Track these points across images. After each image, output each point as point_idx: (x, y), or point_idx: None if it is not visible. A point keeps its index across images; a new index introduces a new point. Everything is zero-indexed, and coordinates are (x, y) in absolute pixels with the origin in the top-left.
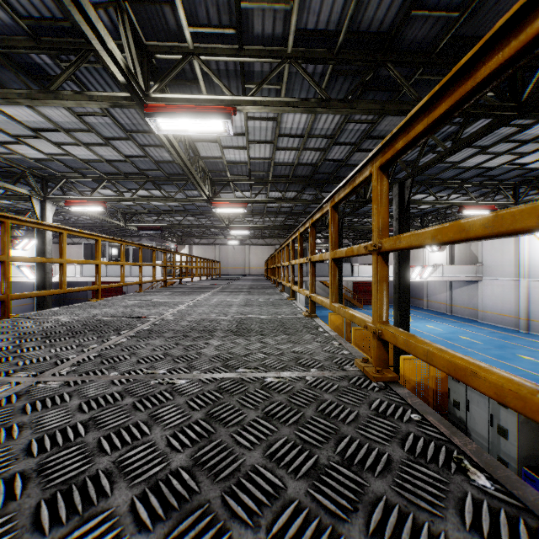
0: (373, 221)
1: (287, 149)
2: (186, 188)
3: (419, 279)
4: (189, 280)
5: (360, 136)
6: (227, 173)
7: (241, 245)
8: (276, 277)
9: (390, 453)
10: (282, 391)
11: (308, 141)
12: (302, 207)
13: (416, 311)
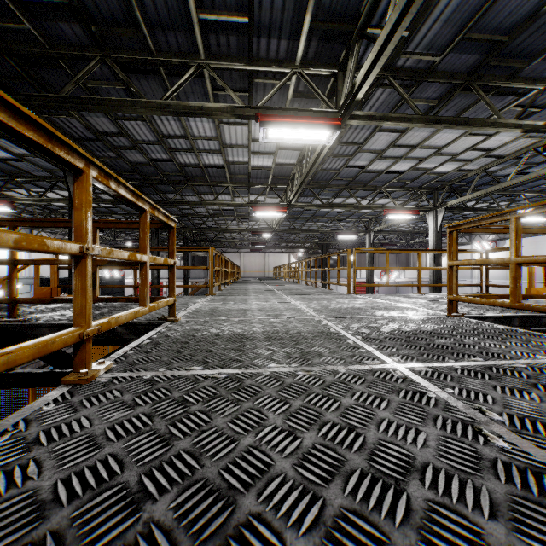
0: (89, 224)
1: None
2: None
3: None
4: None
5: None
6: None
7: None
8: None
9: (168, 344)
10: (194, 361)
11: None
12: None
13: None
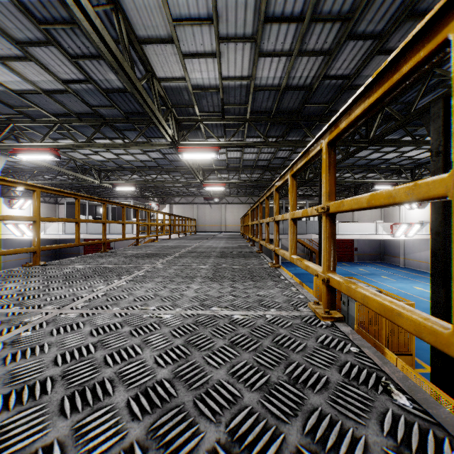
0: None
1: (275, 54)
2: (152, 135)
3: (404, 237)
4: (165, 238)
5: (394, 16)
6: (195, 107)
7: (217, 204)
8: (259, 238)
9: None
10: None
11: (308, 33)
12: (281, 160)
13: (393, 269)
